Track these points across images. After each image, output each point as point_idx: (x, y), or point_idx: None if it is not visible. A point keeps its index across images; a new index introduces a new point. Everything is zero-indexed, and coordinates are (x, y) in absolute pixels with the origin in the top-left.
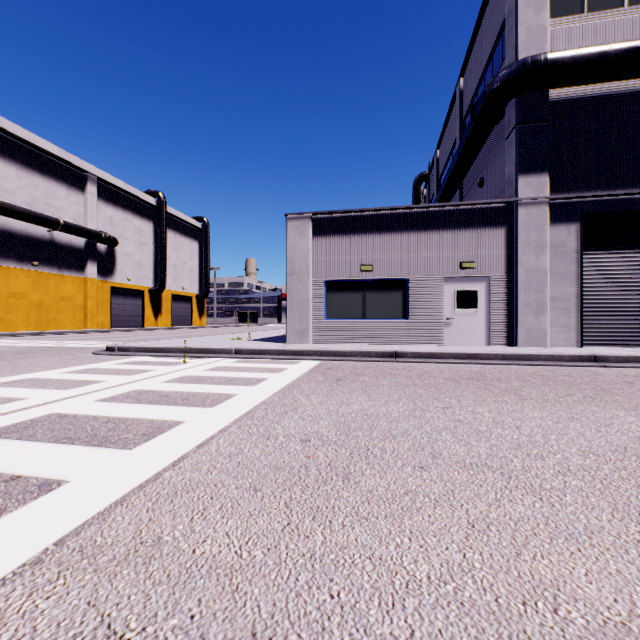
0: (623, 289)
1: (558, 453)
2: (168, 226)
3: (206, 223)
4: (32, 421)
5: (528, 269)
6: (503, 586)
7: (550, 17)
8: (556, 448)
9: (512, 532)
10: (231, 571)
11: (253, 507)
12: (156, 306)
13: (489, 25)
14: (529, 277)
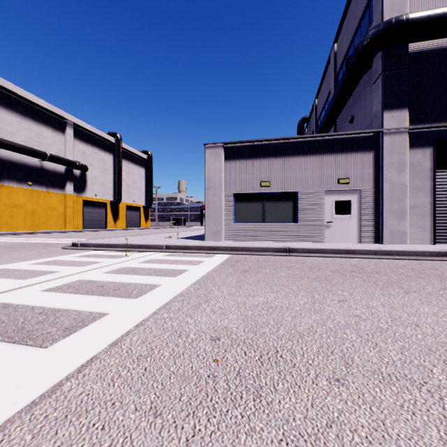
0: None
1: None
2: (123, 157)
3: (150, 155)
4: None
5: (392, 184)
6: None
7: None
8: None
9: None
10: None
11: None
12: (115, 213)
13: None
14: (392, 190)
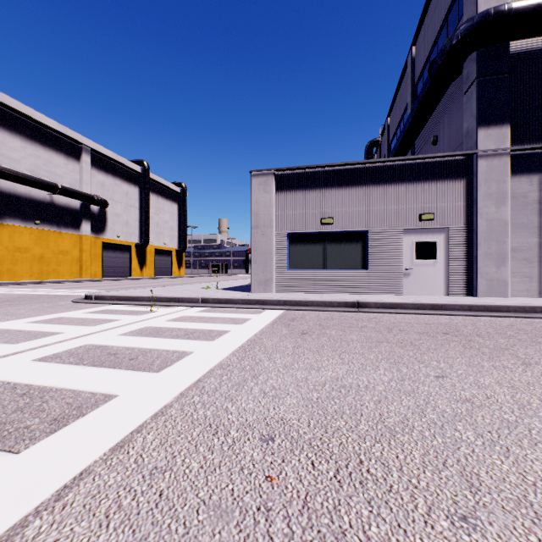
0: None
1: None
2: (152, 190)
3: (184, 188)
4: None
5: (489, 220)
6: None
7: None
8: None
9: None
10: None
11: None
12: (141, 259)
13: None
14: (490, 228)
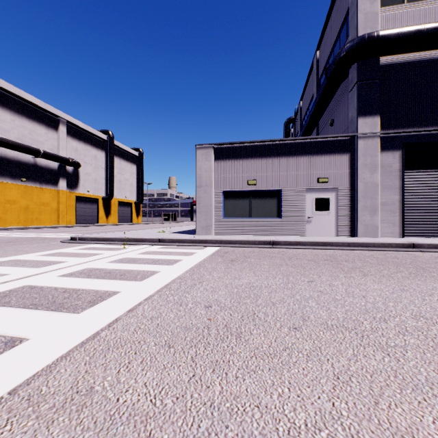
0: (432, 197)
1: (396, 317)
2: (115, 154)
3: (141, 152)
4: (10, 291)
5: (365, 183)
6: (367, 433)
7: (381, 6)
8: (394, 313)
9: (369, 383)
10: (146, 418)
11: (167, 361)
12: (107, 209)
13: (337, 13)
14: (366, 188)
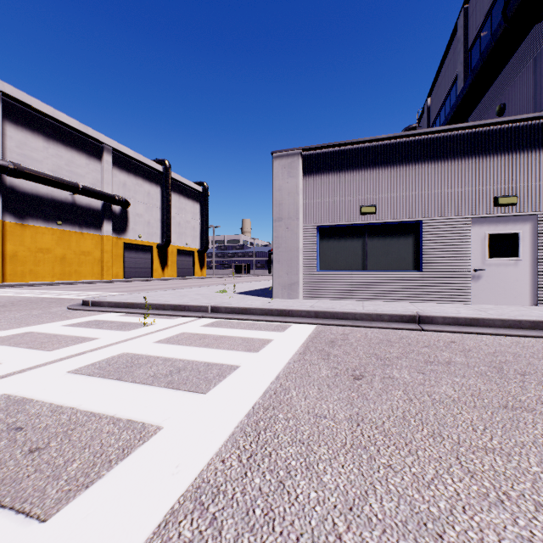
0: None
1: None
2: (173, 190)
3: (206, 187)
4: None
5: None
6: None
7: None
8: None
9: None
10: None
11: None
12: (163, 259)
13: None
14: None
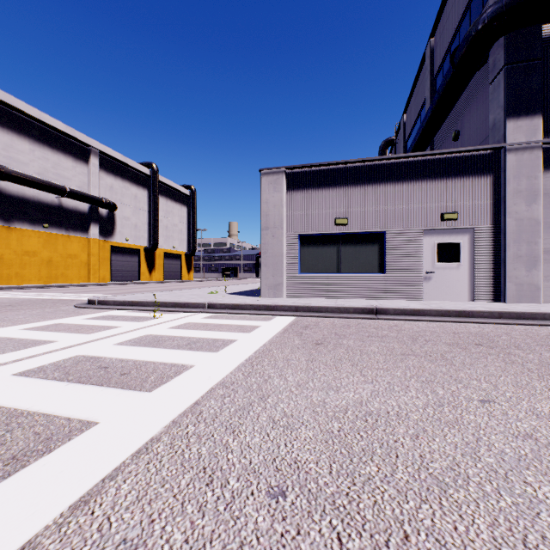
0: None
1: None
2: (161, 193)
3: (193, 190)
4: None
5: (518, 219)
6: None
7: None
8: None
9: None
10: None
11: None
12: (150, 263)
13: None
14: (519, 228)
